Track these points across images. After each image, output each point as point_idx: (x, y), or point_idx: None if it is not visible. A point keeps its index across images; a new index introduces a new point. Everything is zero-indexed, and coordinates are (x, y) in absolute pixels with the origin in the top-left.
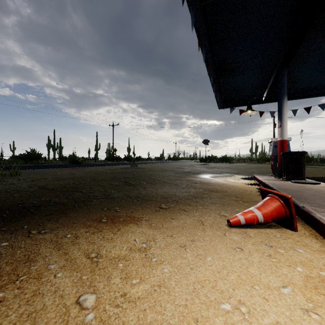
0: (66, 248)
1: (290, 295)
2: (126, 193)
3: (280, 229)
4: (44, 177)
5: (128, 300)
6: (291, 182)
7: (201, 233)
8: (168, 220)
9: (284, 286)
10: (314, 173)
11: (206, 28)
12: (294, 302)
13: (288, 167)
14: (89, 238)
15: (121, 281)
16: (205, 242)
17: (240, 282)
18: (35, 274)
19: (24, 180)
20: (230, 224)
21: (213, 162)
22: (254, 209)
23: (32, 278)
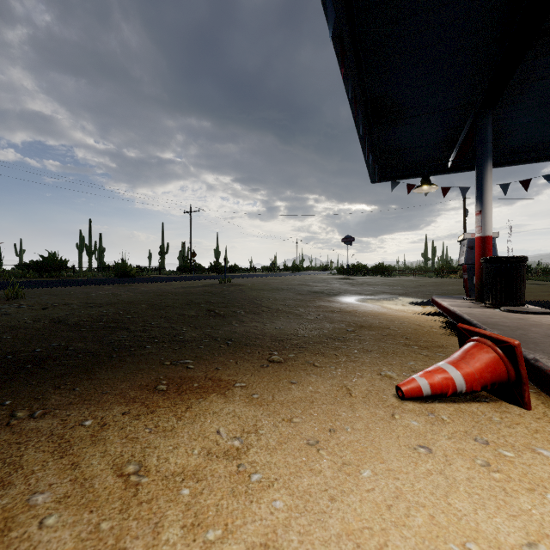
0: (78, 452)
1: None
2: (208, 331)
3: (497, 403)
4: (66, 303)
5: None
6: (501, 310)
7: (347, 413)
8: (284, 385)
9: (531, 542)
10: (534, 294)
11: (351, 37)
12: None
13: (495, 285)
14: (127, 429)
15: (182, 535)
16: (356, 433)
17: (437, 533)
18: None
19: (28, 307)
20: (403, 394)
21: (360, 274)
22: (447, 366)
23: None
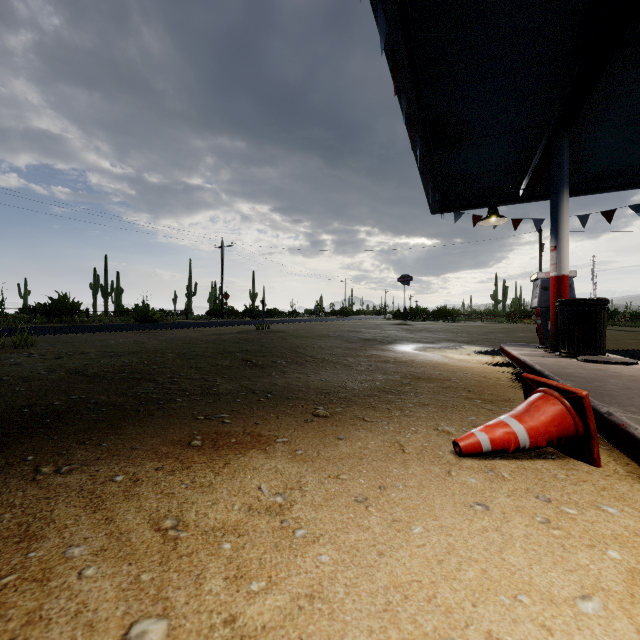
0: (112, 507)
1: (601, 618)
2: (245, 383)
3: (564, 460)
4: (82, 351)
5: (239, 633)
6: (578, 360)
7: (399, 470)
8: (330, 441)
9: (585, 595)
10: (620, 341)
11: (407, 50)
12: (610, 637)
13: (572, 331)
14: (161, 485)
15: (225, 586)
16: (408, 491)
17: (489, 586)
18: (37, 570)
19: (40, 357)
20: (460, 450)
21: (419, 319)
22: (510, 419)
23: (29, 580)
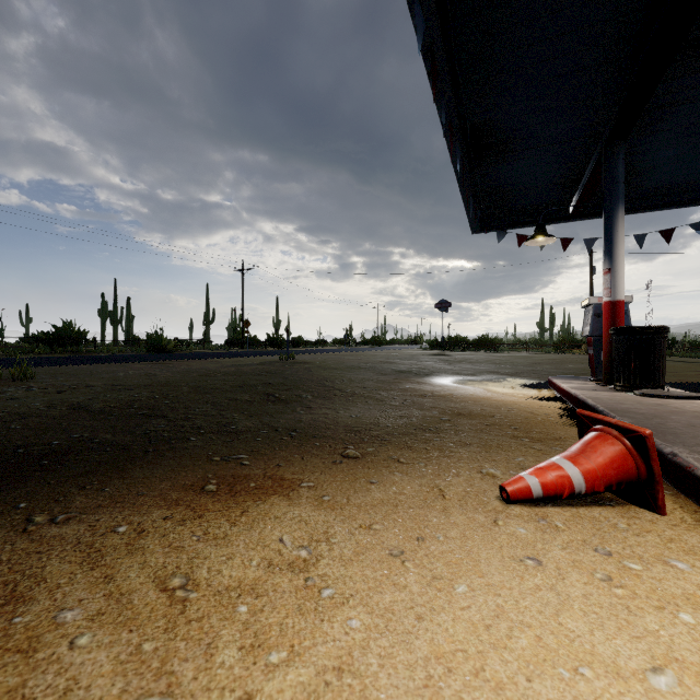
0: (112, 563)
1: (676, 695)
2: (266, 420)
3: (624, 508)
4: (87, 384)
5: None
6: (634, 394)
7: (439, 519)
8: (361, 485)
9: (656, 667)
10: (679, 374)
11: (446, 51)
12: None
13: (628, 362)
14: (170, 536)
15: (240, 657)
16: (450, 543)
17: (545, 657)
18: (23, 639)
19: (40, 390)
20: (508, 496)
21: (458, 349)
22: (563, 461)
23: (13, 651)
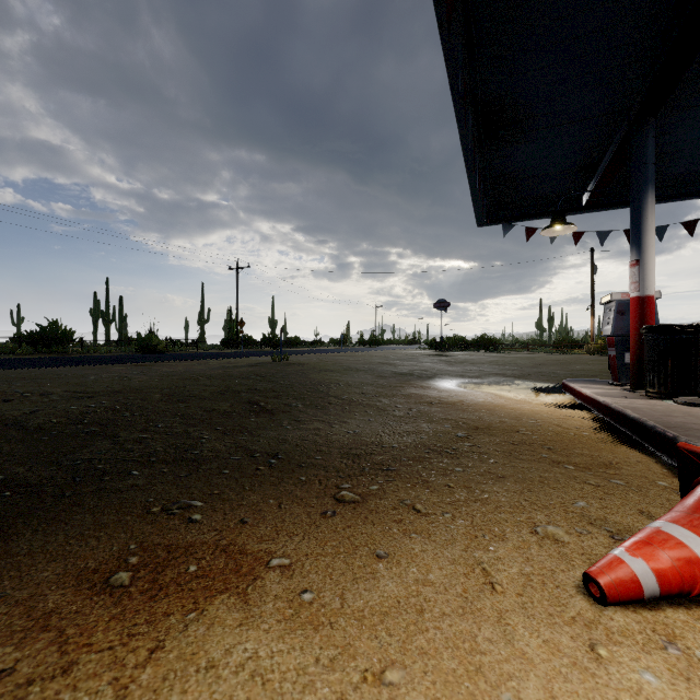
0: None
1: None
2: (243, 439)
3: None
4: (44, 391)
5: None
6: (676, 402)
7: (497, 645)
8: (363, 563)
9: None
10: None
11: None
12: None
13: (665, 365)
14: None
15: None
16: None
17: None
18: None
19: None
20: (603, 595)
21: (457, 349)
22: (684, 533)
23: None
